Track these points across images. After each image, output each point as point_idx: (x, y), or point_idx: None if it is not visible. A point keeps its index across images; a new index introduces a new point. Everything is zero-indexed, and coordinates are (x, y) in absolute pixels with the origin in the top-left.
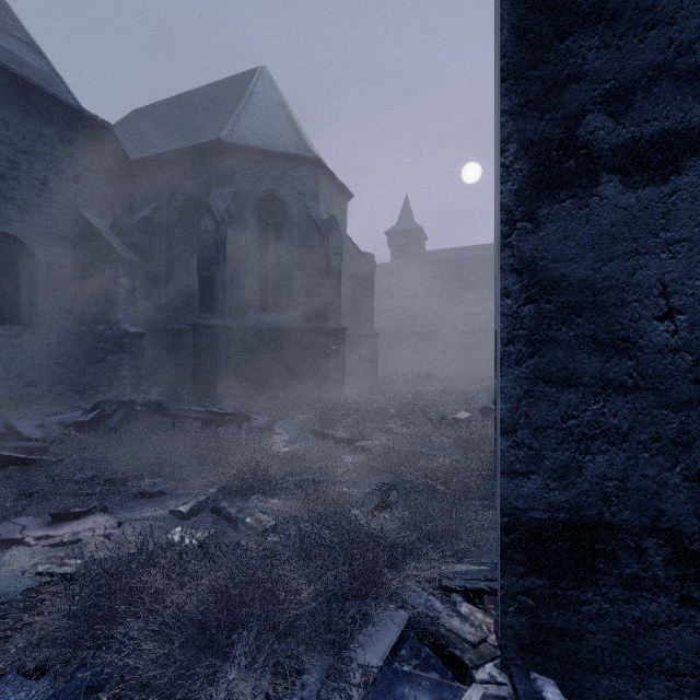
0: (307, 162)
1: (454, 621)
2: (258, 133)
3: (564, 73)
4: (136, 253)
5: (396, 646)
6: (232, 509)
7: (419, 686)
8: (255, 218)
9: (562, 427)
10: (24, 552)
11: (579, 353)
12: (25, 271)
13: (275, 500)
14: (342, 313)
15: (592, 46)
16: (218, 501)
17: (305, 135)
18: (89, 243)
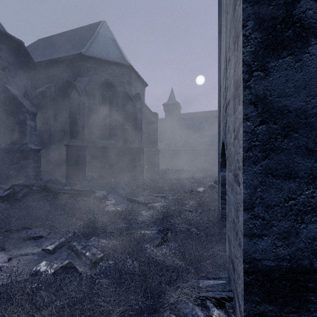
0: (125, 67)
1: None
2: (101, 52)
3: None
4: (37, 108)
5: None
6: (79, 246)
7: None
8: (99, 93)
9: (285, 205)
10: None
11: (296, 157)
12: None
13: (104, 240)
14: (142, 140)
15: None
16: (71, 242)
17: (124, 54)
18: (10, 102)
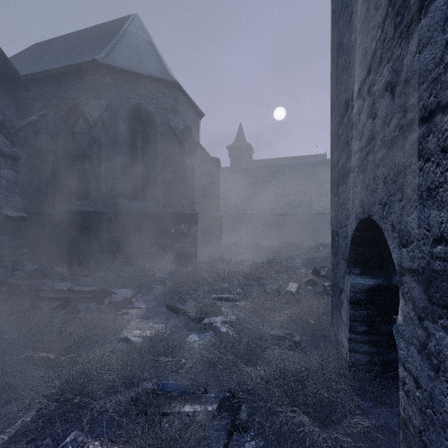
0: (168, 84)
1: None
2: (129, 60)
3: None
4: (23, 150)
5: None
6: None
7: None
8: (126, 125)
9: None
10: None
11: None
12: None
13: (95, 443)
14: (196, 201)
15: None
16: None
17: (168, 67)
18: None
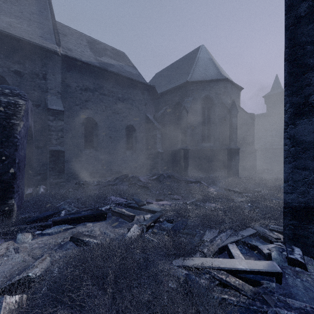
0: (221, 81)
1: (270, 234)
2: (201, 74)
3: (304, 84)
4: (160, 125)
5: (251, 235)
6: (201, 204)
7: (257, 241)
8: (200, 107)
9: (303, 181)
10: (154, 205)
11: (308, 161)
12: (134, 135)
13: (213, 204)
14: (238, 141)
15: (313, 76)
16: (196, 202)
17: (220, 68)
18: (148, 124)
